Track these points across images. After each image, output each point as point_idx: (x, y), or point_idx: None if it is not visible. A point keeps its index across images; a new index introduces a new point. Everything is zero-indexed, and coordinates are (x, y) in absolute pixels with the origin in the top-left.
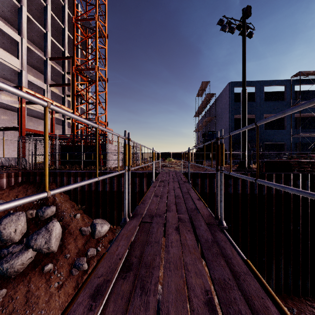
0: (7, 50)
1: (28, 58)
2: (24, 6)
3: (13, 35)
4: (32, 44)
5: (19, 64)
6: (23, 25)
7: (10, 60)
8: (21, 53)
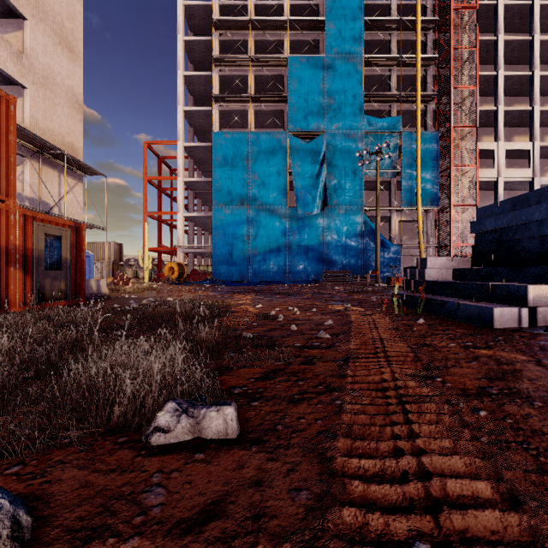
0: (517, 159)
1: (542, 153)
2: (536, 105)
3: (523, 146)
4: None
5: (530, 172)
6: (534, 127)
7: (520, 174)
8: (532, 159)
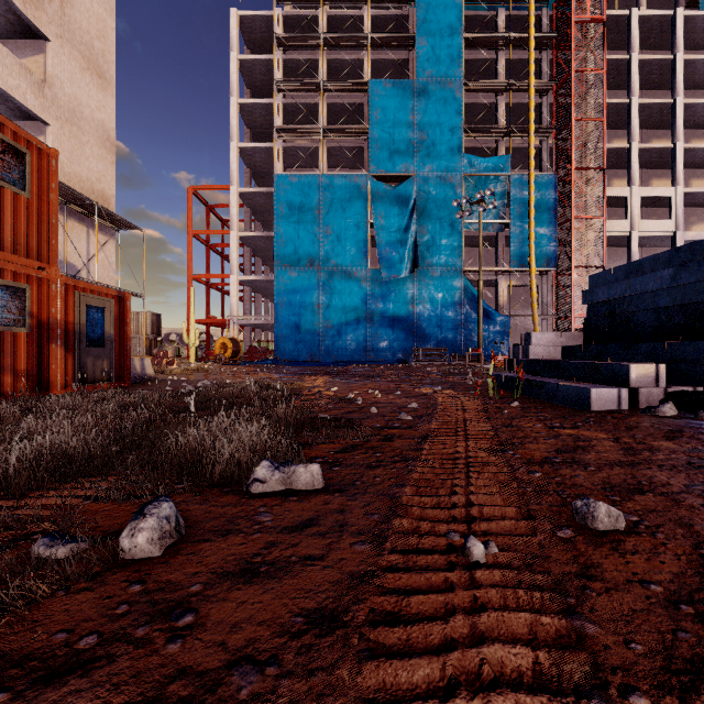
0: (656, 208)
1: (687, 201)
2: (678, 141)
3: (663, 192)
4: (695, 171)
5: (672, 225)
6: (677, 169)
7: (659, 228)
8: (674, 209)
